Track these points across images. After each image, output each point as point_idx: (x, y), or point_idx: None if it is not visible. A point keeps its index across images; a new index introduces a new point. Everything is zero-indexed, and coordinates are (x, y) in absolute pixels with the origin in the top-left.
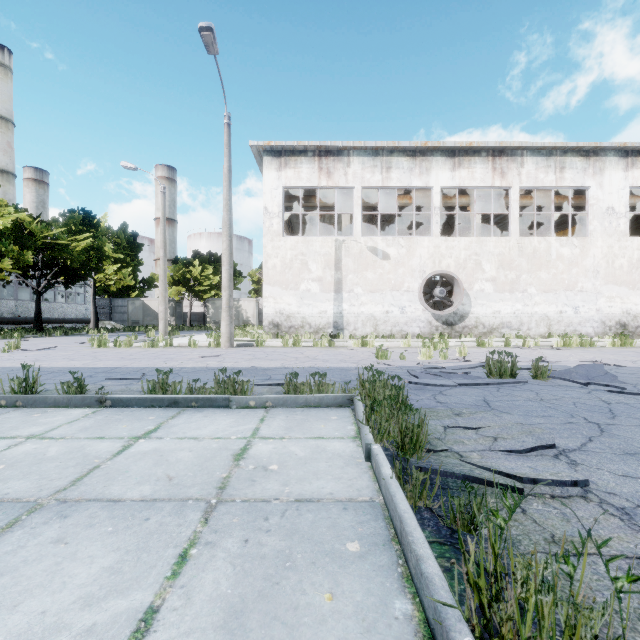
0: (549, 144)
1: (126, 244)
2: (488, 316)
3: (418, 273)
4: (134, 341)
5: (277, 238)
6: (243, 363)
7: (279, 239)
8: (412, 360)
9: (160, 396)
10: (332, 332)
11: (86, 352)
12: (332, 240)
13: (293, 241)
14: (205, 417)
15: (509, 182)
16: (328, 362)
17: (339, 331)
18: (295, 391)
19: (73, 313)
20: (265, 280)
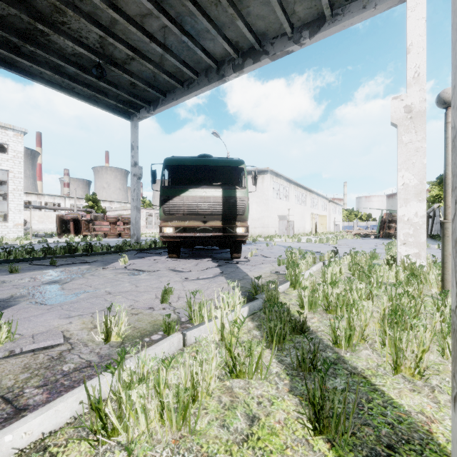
0: (51, 194)
1: None
2: (36, 228)
3: None
4: None
5: None
6: None
7: None
8: None
9: None
10: None
11: None
12: None
13: None
14: None
15: (42, 200)
16: None
17: None
18: None
19: None
20: None
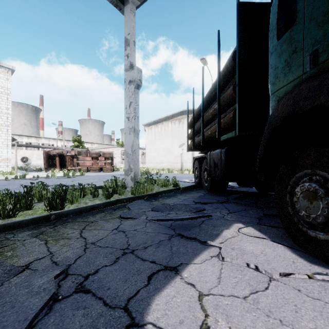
0: (46, 137)
1: None
2: (35, 164)
3: (20, 156)
4: None
5: None
6: None
7: None
8: None
9: None
10: None
11: None
12: None
13: None
14: None
15: (39, 142)
16: None
17: None
18: None
19: None
20: None
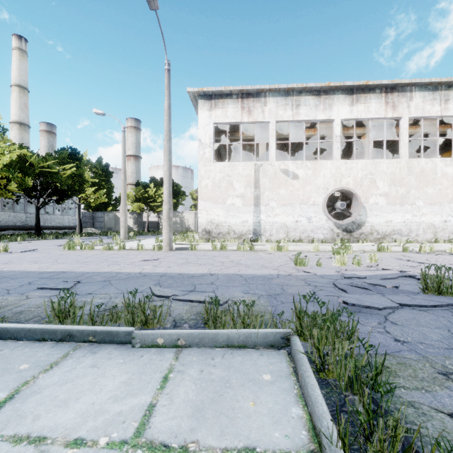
0: (435, 80)
1: (101, 172)
2: (381, 225)
3: (322, 190)
4: (99, 244)
5: (208, 163)
6: (174, 268)
7: (210, 164)
8: (328, 266)
9: (52, 327)
10: (252, 237)
11: (55, 254)
12: (252, 164)
13: (221, 166)
14: (92, 368)
15: (400, 113)
16: (250, 268)
17: (257, 237)
18: (215, 322)
19: (66, 222)
20: (199, 196)
